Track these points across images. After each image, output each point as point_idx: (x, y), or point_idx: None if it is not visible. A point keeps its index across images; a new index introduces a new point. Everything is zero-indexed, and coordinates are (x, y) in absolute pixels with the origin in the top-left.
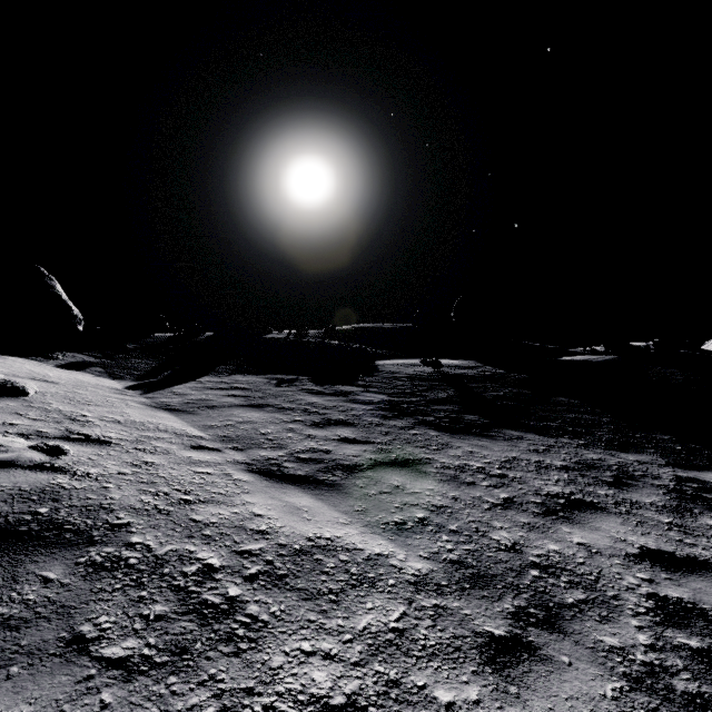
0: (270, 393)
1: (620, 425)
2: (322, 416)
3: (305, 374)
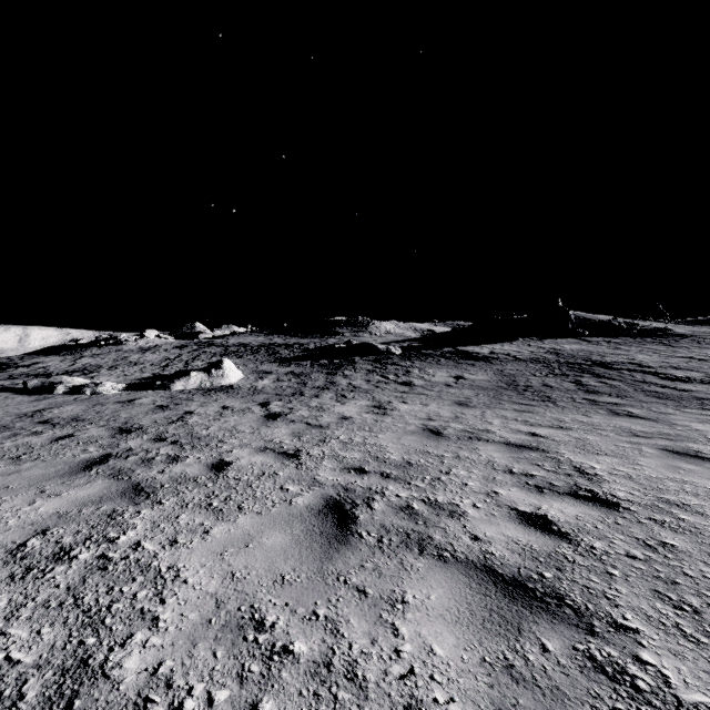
0: None
1: None
2: None
3: None
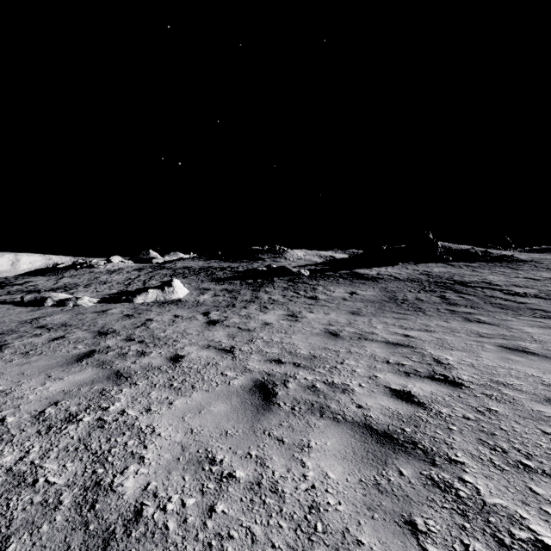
0: None
1: None
2: None
3: None
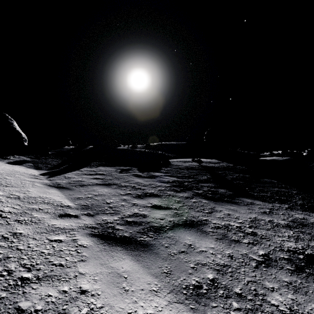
0: (116, 176)
1: (304, 195)
2: (142, 191)
3: (135, 166)
